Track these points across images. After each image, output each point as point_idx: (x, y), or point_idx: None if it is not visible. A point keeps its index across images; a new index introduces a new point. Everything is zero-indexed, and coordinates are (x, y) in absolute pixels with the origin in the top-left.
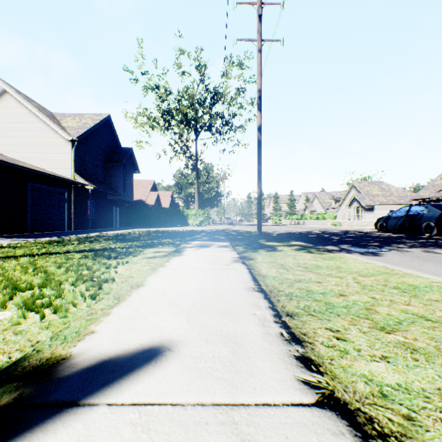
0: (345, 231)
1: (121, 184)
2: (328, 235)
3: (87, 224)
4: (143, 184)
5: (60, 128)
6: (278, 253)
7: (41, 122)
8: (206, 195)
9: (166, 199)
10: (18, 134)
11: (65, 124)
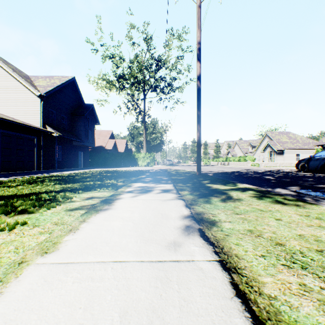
0: (269, 170)
1: (84, 133)
2: (259, 174)
3: (54, 165)
4: (104, 133)
5: (30, 85)
6: (240, 204)
7: (15, 81)
8: (152, 142)
9: (121, 146)
10: None
11: (37, 83)
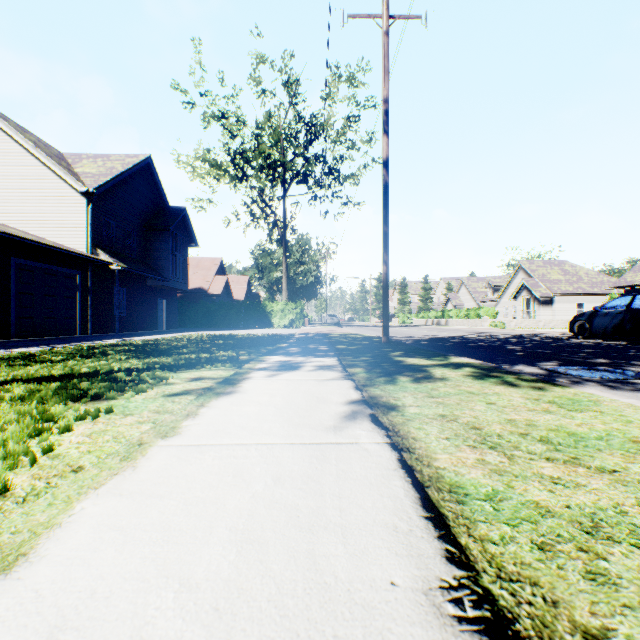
0: (519, 335)
1: (169, 264)
2: (498, 342)
3: (113, 325)
4: (206, 264)
5: (68, 173)
6: (442, 386)
7: (40, 165)
8: (299, 281)
9: (239, 288)
10: (3, 183)
11: (80, 169)
